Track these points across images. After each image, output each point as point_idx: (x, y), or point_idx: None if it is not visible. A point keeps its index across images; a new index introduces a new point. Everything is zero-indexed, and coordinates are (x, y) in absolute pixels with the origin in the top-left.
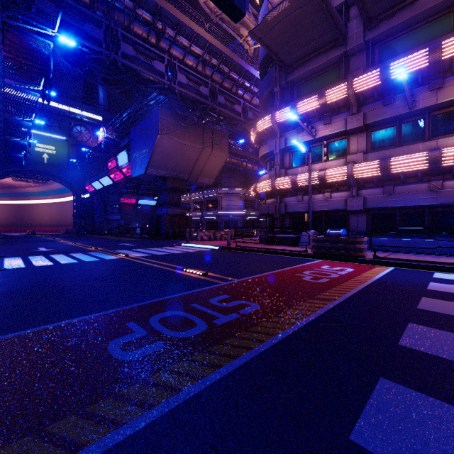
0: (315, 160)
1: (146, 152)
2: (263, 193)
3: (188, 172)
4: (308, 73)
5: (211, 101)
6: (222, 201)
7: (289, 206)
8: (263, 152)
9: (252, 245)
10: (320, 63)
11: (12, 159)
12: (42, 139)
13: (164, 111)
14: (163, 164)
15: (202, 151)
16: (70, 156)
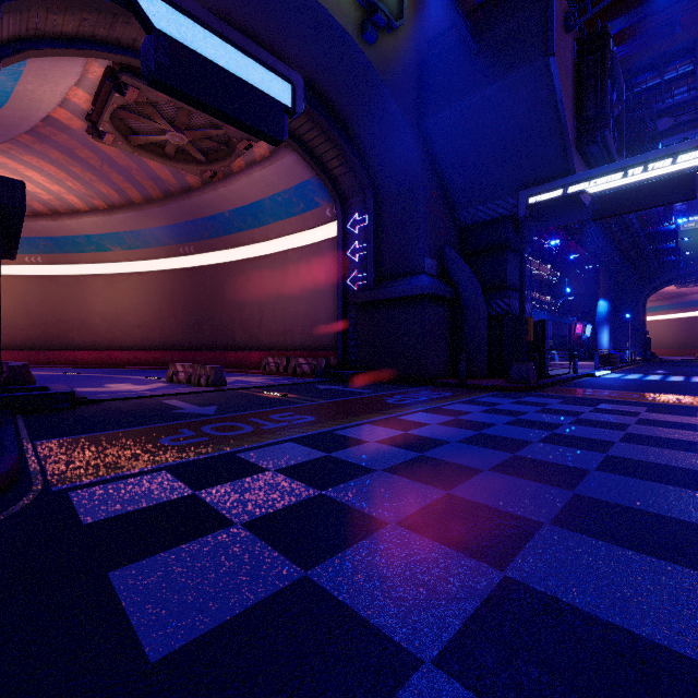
0: None
1: None
2: None
3: None
4: None
5: None
6: None
7: None
8: None
9: None
10: None
11: (668, 264)
12: None
13: None
14: None
15: None
16: None
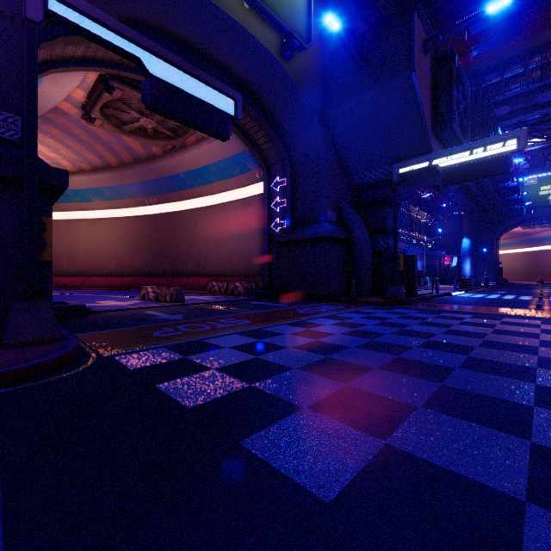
0: None
1: None
2: None
3: None
4: None
5: None
6: None
7: None
8: None
9: None
10: None
11: (515, 211)
12: (547, 180)
13: None
14: None
15: None
16: None
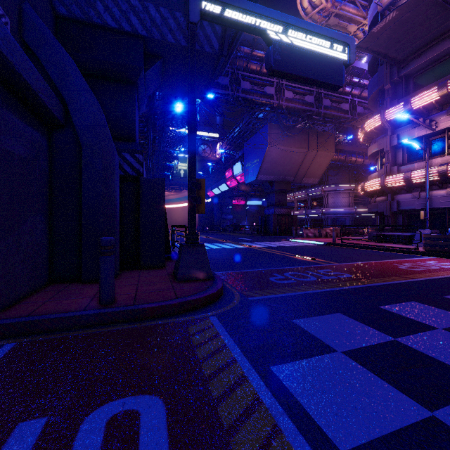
0: (436, 153)
1: (257, 162)
2: (372, 191)
3: (293, 174)
4: (427, 62)
5: (315, 107)
6: (327, 198)
7: (403, 204)
8: (372, 150)
9: (358, 242)
10: (443, 50)
11: (163, 176)
12: (180, 159)
13: (273, 124)
14: (271, 170)
15: (307, 154)
16: (197, 169)
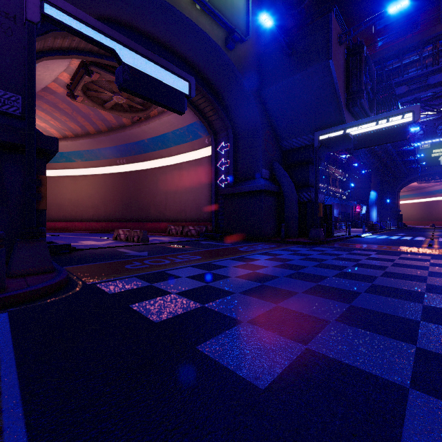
0: None
1: None
2: None
3: None
4: None
5: None
6: None
7: None
8: None
9: None
10: None
11: (412, 169)
12: (437, 145)
13: None
14: None
15: None
16: None
